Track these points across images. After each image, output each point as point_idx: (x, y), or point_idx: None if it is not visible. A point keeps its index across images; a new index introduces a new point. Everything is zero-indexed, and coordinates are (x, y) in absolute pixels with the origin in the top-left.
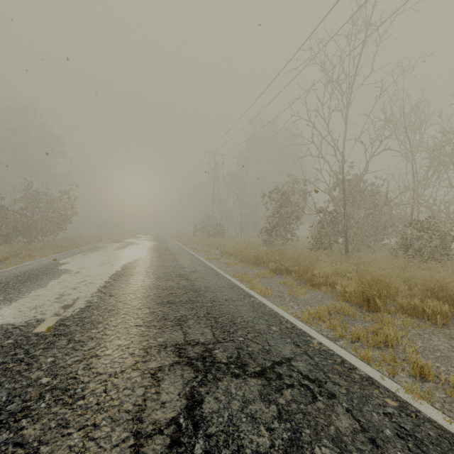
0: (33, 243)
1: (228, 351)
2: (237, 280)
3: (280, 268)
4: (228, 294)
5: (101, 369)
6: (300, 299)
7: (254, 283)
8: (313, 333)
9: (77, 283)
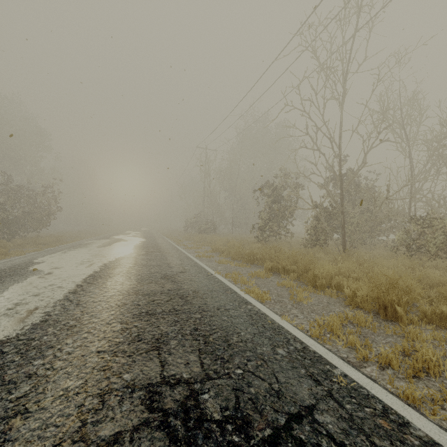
0: (13, 240)
1: (222, 396)
2: (230, 281)
3: (276, 267)
4: (221, 300)
5: (21, 442)
6: (303, 304)
7: (249, 285)
8: (331, 358)
9: (43, 287)
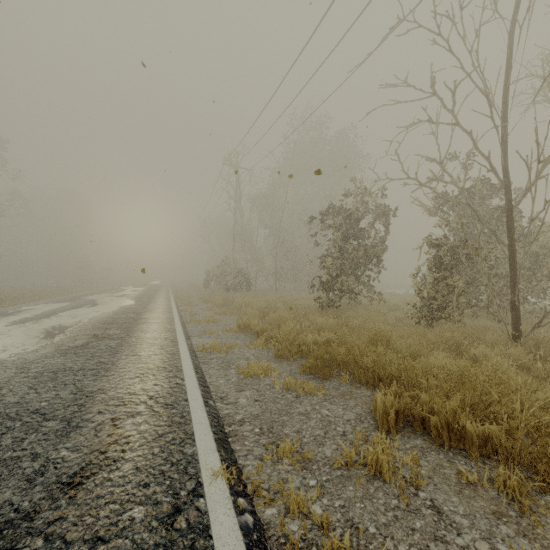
0: None
1: None
2: None
3: (413, 412)
4: None
5: None
6: None
7: None
8: None
9: None
